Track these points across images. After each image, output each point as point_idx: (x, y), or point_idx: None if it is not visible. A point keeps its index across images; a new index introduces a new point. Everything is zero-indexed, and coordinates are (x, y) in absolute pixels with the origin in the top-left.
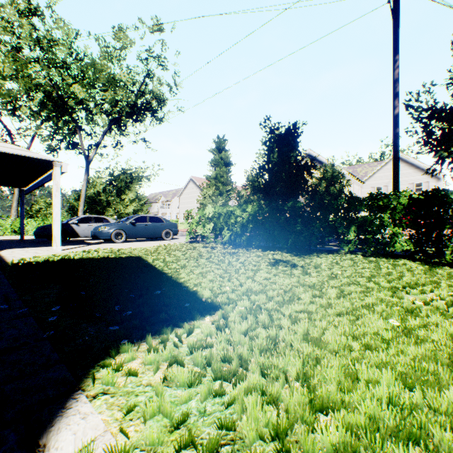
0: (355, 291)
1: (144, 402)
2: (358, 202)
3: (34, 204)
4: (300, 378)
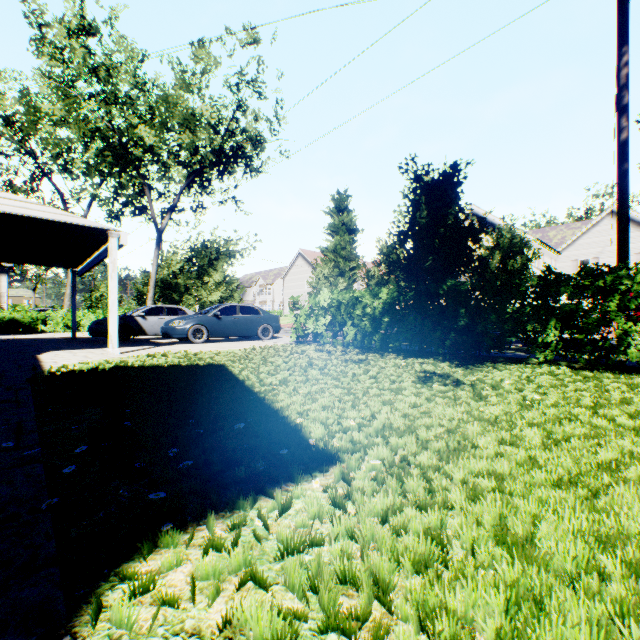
0: (575, 434)
1: None
2: (562, 282)
3: (94, 290)
4: None
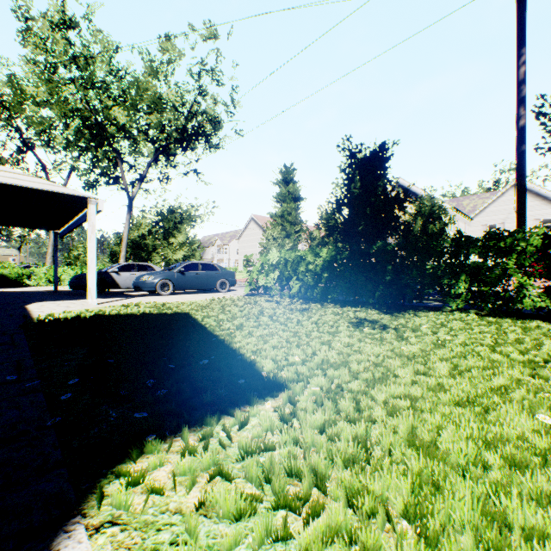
0: (476, 366)
1: (167, 544)
2: (470, 244)
3: (72, 249)
4: (410, 515)
